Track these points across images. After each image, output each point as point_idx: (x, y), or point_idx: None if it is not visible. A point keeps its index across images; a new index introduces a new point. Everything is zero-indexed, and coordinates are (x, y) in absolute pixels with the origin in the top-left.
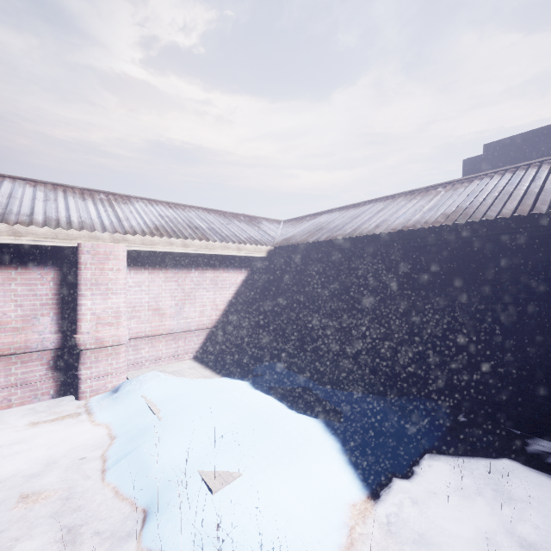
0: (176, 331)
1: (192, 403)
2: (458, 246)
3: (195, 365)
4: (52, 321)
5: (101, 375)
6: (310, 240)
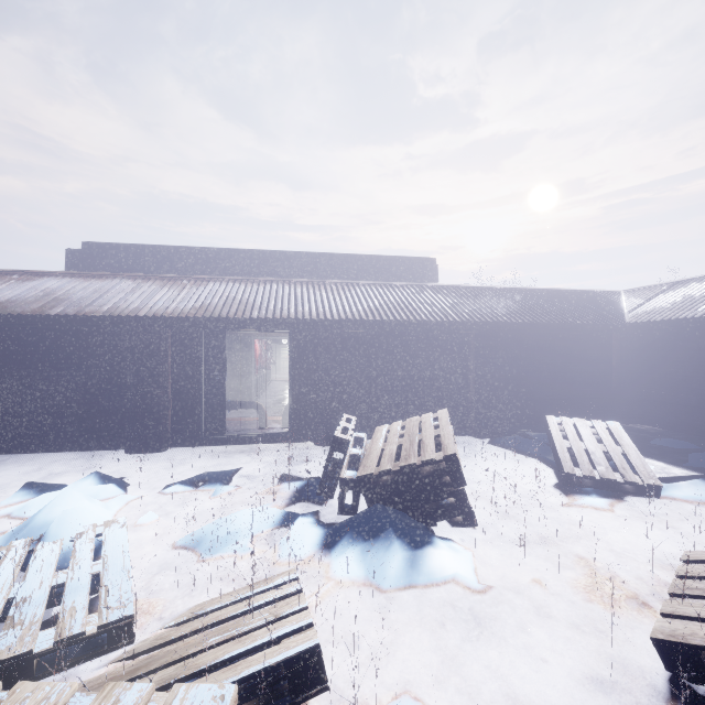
0: None
1: None
2: (2, 330)
3: None
4: None
5: None
6: None
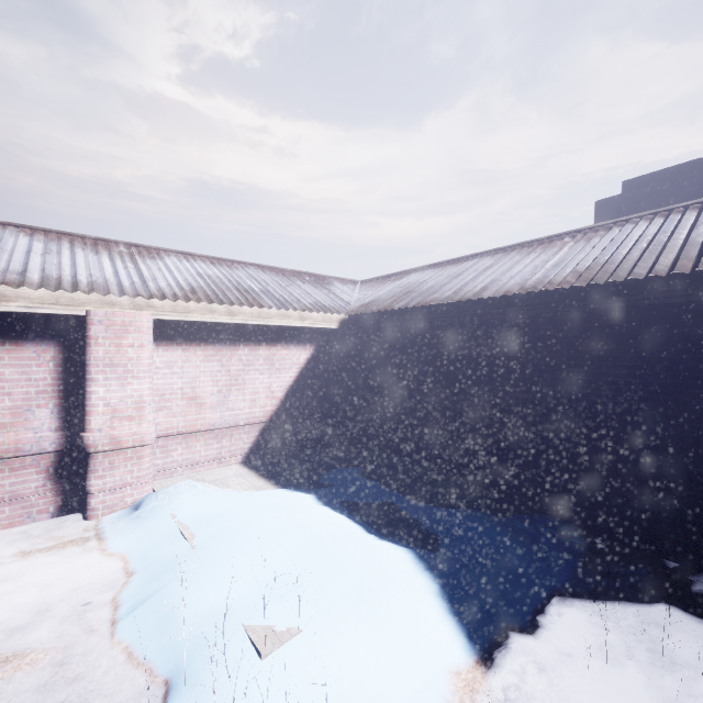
0: (218, 426)
1: (237, 526)
2: (594, 315)
3: (243, 471)
4: (53, 414)
5: (117, 487)
6: (396, 307)
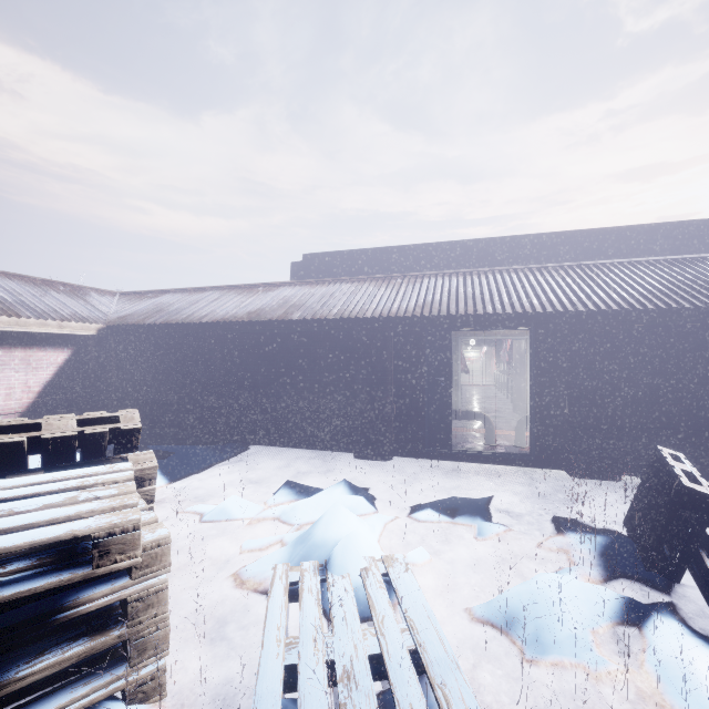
0: None
1: None
2: (256, 335)
3: None
4: None
5: None
6: (147, 322)
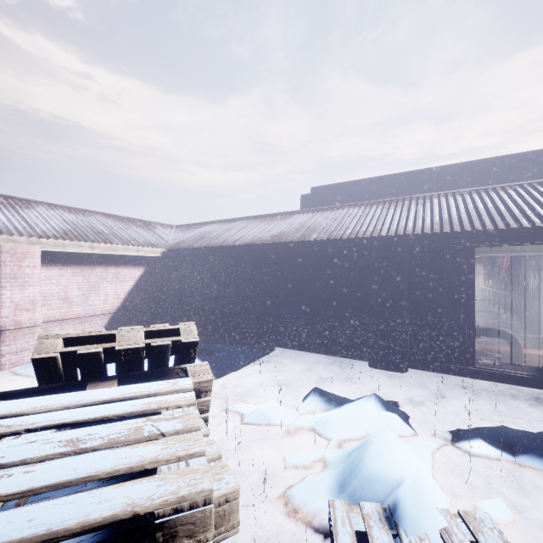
0: (82, 315)
1: None
2: (278, 255)
3: None
4: None
5: (19, 351)
6: (195, 246)
